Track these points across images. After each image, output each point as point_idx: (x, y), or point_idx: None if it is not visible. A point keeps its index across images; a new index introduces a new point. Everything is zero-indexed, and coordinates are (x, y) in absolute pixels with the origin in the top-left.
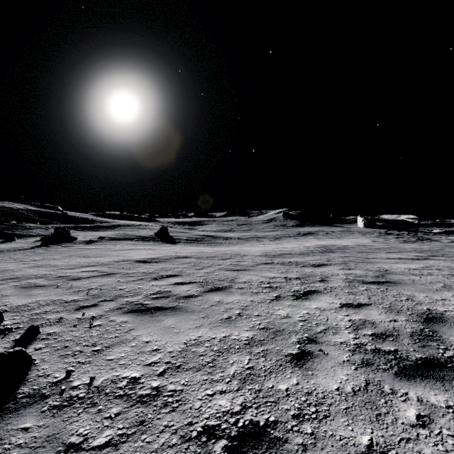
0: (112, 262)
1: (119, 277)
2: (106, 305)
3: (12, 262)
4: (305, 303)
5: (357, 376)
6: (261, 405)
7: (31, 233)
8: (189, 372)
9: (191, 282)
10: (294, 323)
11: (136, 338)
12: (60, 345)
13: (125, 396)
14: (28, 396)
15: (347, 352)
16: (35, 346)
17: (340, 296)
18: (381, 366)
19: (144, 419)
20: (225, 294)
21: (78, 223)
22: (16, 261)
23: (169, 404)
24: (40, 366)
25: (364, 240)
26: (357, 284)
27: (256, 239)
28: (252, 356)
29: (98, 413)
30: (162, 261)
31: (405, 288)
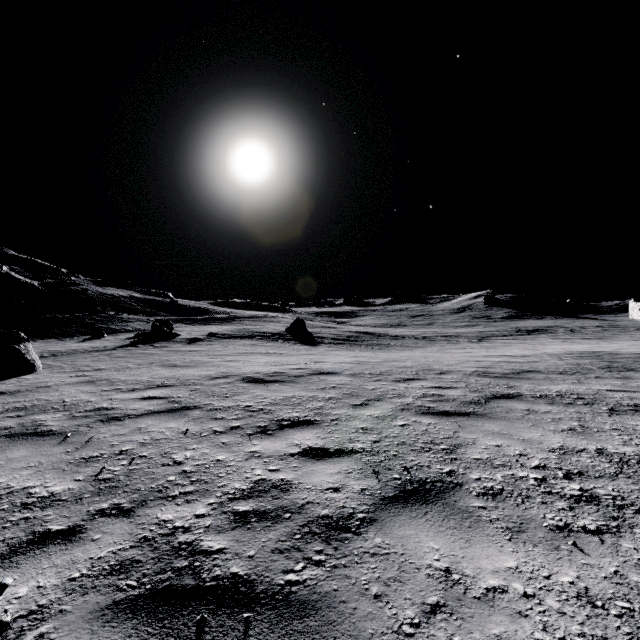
0: (203, 378)
1: (194, 420)
2: (99, 539)
3: (66, 371)
4: None
5: None
6: None
7: (127, 328)
8: None
9: (343, 451)
10: None
11: None
12: None
13: None
14: None
15: None
16: None
17: None
18: None
19: None
20: (457, 527)
21: (189, 315)
22: (72, 370)
23: None
24: None
25: None
26: None
27: (445, 339)
28: None
29: None
30: (287, 380)
31: None
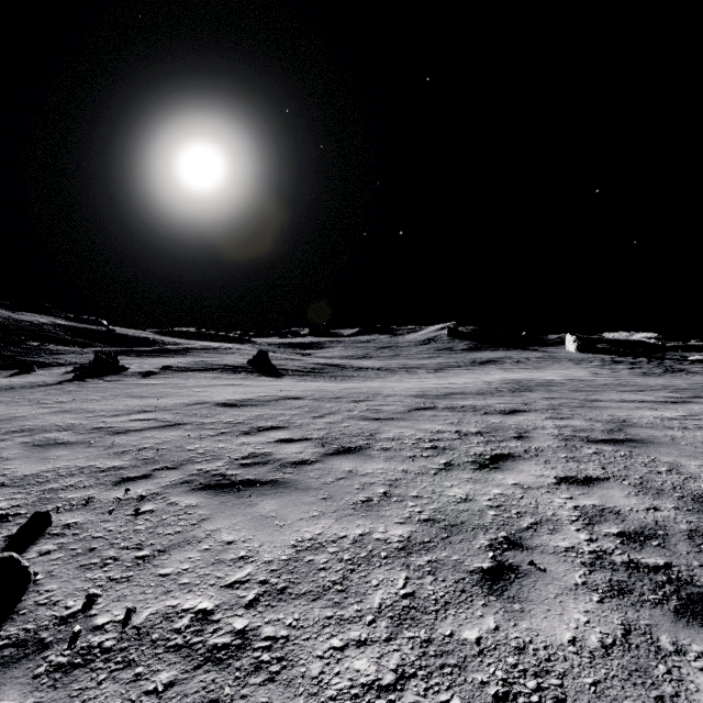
0: (180, 405)
1: (189, 430)
2: (165, 476)
3: (26, 404)
4: (495, 475)
5: (606, 615)
6: (433, 672)
7: (59, 361)
8: (300, 601)
9: (304, 439)
10: (480, 511)
11: (211, 536)
12: (83, 546)
13: (186, 648)
14: (14, 643)
15: (580, 568)
16: (40, 548)
17: (553, 463)
18: (646, 596)
19: (217, 697)
20: (361, 459)
21: (131, 346)
22: (32, 403)
23: (264, 666)
24: (43, 585)
25: (579, 371)
26: (580, 444)
27: (406, 370)
28: (412, 572)
29: (134, 681)
30: (258, 404)
31: (662, 451)
